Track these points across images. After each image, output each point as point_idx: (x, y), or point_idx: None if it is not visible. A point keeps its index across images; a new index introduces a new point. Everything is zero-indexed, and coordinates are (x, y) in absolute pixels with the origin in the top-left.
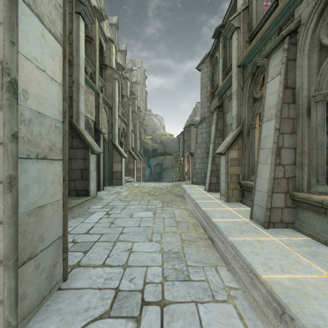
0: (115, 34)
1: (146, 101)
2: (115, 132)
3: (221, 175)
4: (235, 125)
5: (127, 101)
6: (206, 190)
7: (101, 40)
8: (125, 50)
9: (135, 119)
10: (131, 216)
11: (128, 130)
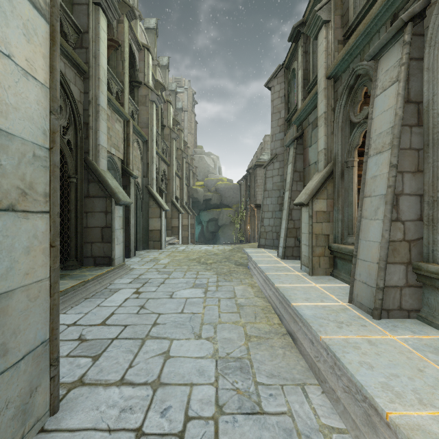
0: (153, 42)
1: (196, 135)
2: (151, 176)
3: (301, 235)
4: (323, 163)
5: (169, 133)
6: (279, 257)
7: (133, 47)
8: (167, 65)
9: (180, 158)
10: (172, 296)
11: (171, 174)
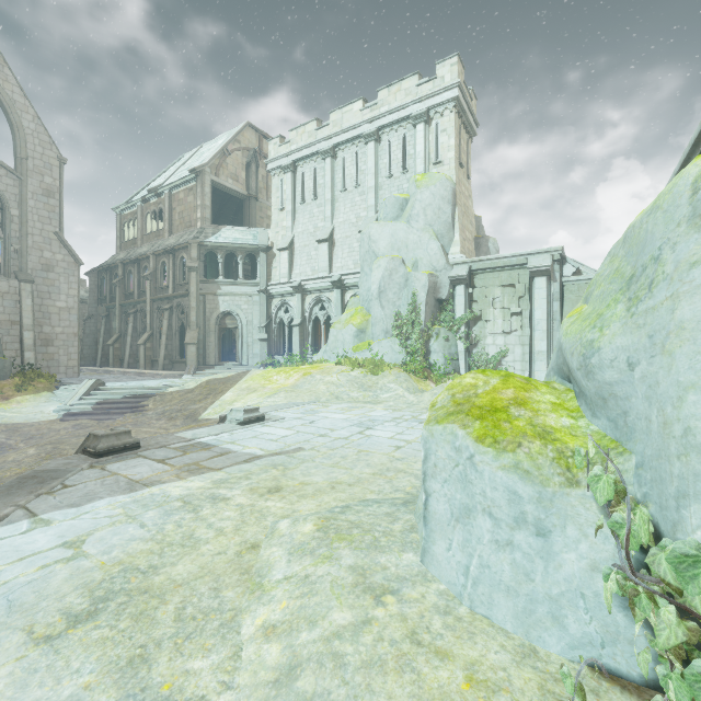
0: None
1: None
2: None
3: (110, 356)
4: (118, 331)
5: None
6: (98, 367)
7: None
8: None
9: None
10: None
11: None
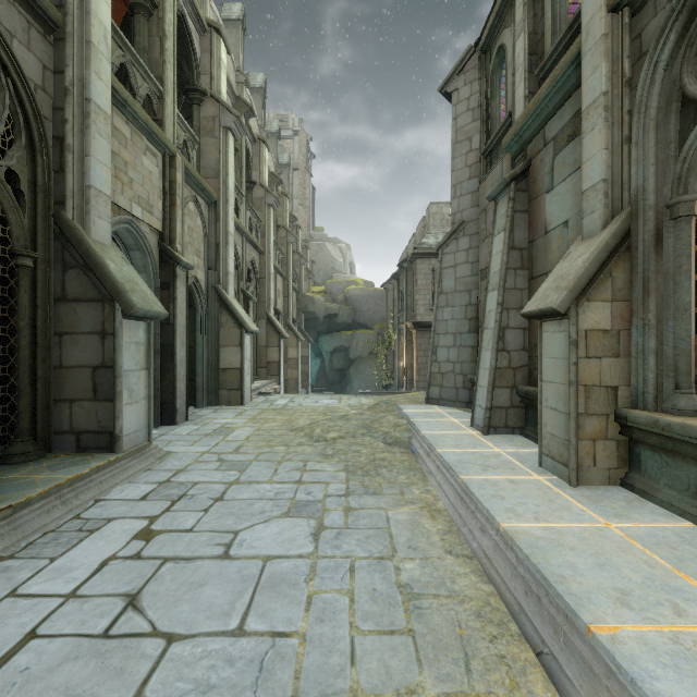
0: (236, 43)
1: (312, 209)
2: (225, 268)
3: (542, 385)
4: (599, 215)
5: (262, 195)
6: (476, 428)
7: (187, 22)
8: (264, 88)
9: (283, 244)
10: (229, 549)
11: (266, 268)
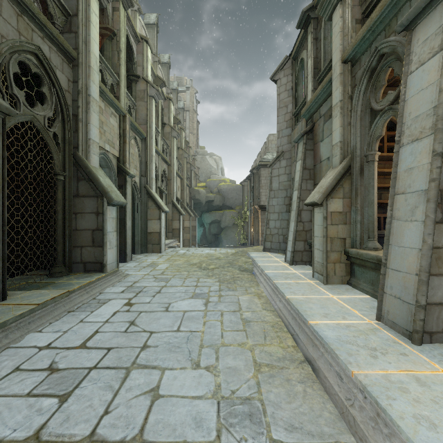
0: (153, 38)
1: (198, 135)
2: (150, 175)
3: (314, 238)
4: (338, 158)
5: (170, 131)
6: (287, 262)
7: (130, 38)
8: (169, 63)
9: (181, 158)
10: (168, 308)
11: (172, 174)
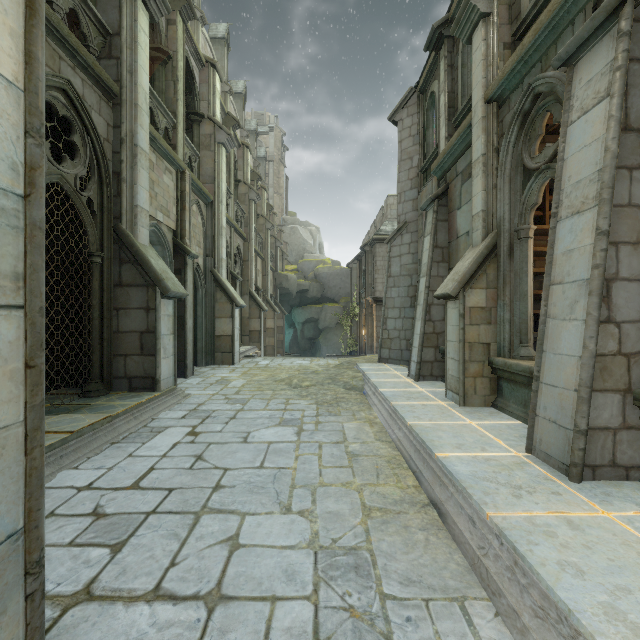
0: (222, 58)
1: (286, 196)
2: (219, 255)
3: (447, 344)
4: (480, 233)
5: (246, 192)
6: (411, 377)
7: (190, 61)
8: (244, 93)
9: (262, 230)
10: (247, 439)
11: (249, 252)
